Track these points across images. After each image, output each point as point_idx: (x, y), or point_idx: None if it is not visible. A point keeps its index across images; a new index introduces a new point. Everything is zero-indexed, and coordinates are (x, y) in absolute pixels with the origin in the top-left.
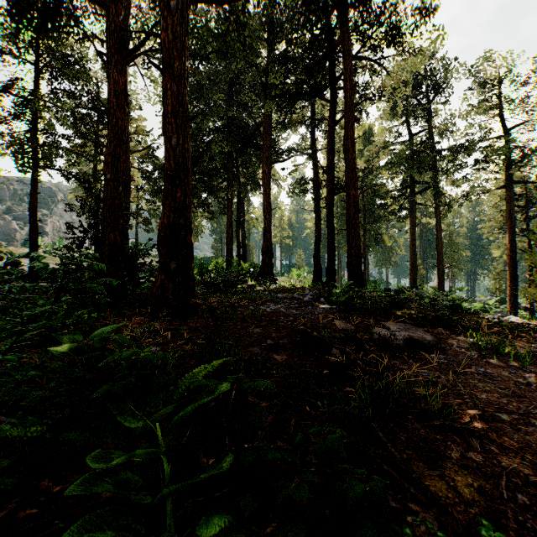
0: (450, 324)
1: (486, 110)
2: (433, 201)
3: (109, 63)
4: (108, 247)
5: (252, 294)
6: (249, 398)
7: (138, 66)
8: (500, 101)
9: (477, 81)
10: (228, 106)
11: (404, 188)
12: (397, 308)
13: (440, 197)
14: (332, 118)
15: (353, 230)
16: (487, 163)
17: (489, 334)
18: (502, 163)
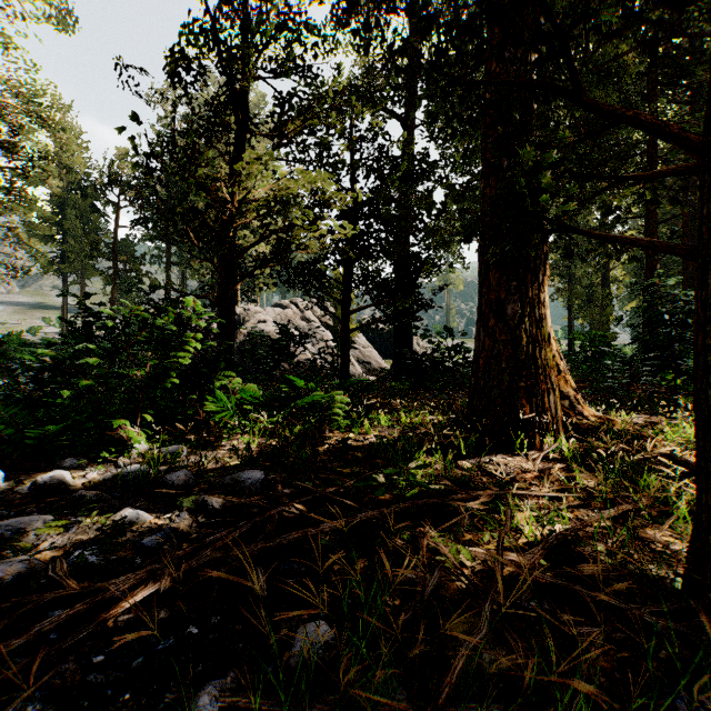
0: None
1: None
2: None
3: None
4: None
5: None
6: None
7: None
8: None
9: None
10: None
11: None
12: None
13: None
14: None
15: None
16: None
17: None
18: None
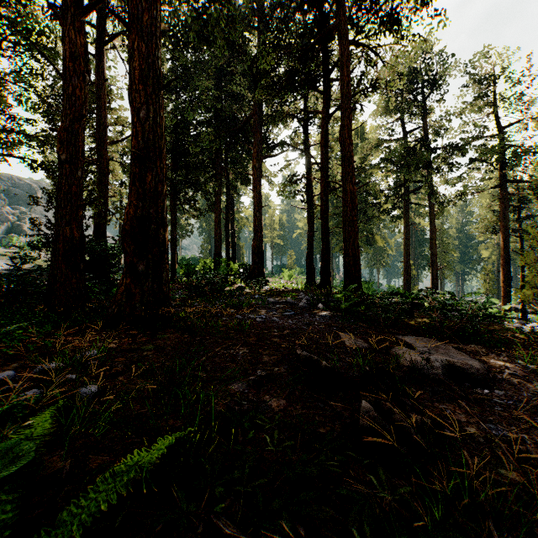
0: (479, 337)
1: (481, 107)
2: (426, 201)
3: (65, 20)
4: (63, 243)
5: (240, 298)
6: (220, 525)
7: (118, 51)
8: (494, 99)
9: (472, 79)
10: (216, 98)
11: (398, 187)
12: (407, 315)
13: (434, 196)
14: (327, 110)
15: (350, 228)
16: (481, 162)
17: (534, 352)
18: (497, 161)
